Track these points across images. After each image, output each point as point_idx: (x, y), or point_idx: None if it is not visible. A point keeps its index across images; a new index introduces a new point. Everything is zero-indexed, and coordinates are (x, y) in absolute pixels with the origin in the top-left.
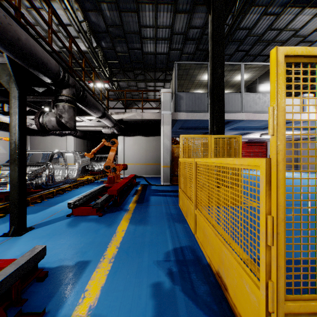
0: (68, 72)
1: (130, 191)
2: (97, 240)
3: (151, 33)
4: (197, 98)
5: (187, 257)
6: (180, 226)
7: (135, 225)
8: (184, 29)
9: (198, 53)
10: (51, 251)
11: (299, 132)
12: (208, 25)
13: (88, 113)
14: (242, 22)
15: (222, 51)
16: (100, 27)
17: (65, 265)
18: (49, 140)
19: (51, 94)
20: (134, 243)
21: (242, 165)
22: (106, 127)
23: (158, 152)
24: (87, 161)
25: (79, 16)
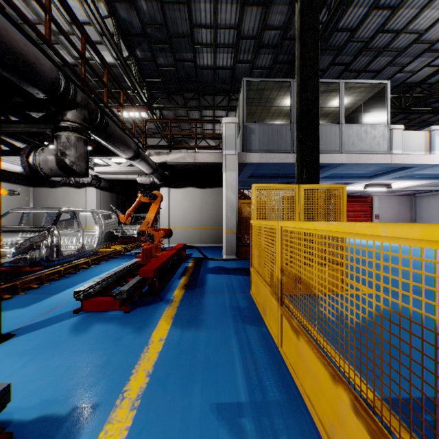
0: (79, 87)
1: (177, 270)
2: (116, 360)
3: (208, 37)
4: (275, 131)
5: (269, 395)
6: (254, 330)
7: (181, 329)
8: (257, 31)
9: (276, 68)
10: (32, 383)
11: (421, 183)
12: (291, 24)
13: (114, 153)
14: (342, 19)
15: (315, 57)
16: (133, 27)
17: (51, 415)
18: (60, 194)
19: (53, 122)
20: (178, 365)
21: (401, 238)
22: (143, 174)
23: (218, 210)
24: (114, 223)
25: (102, 9)
